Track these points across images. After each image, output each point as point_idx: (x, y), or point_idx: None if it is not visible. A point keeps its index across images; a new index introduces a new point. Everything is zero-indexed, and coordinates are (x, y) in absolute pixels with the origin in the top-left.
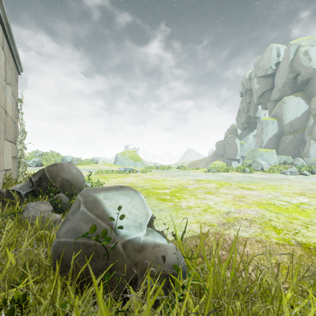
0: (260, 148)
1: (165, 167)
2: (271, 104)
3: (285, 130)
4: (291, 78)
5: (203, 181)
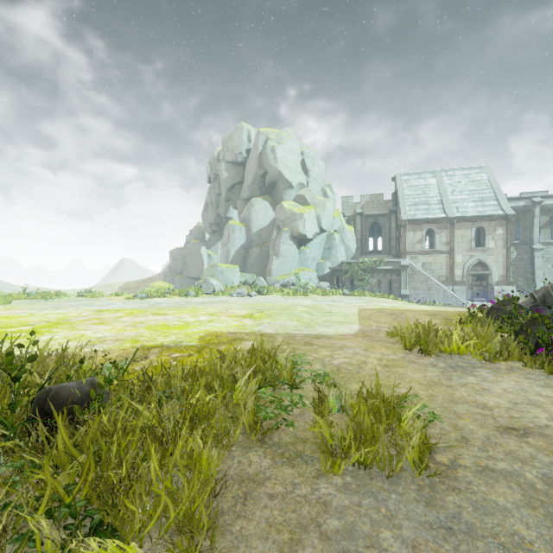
0: (227, 263)
1: (50, 293)
2: (242, 203)
3: (253, 240)
4: (260, 175)
5: (109, 311)
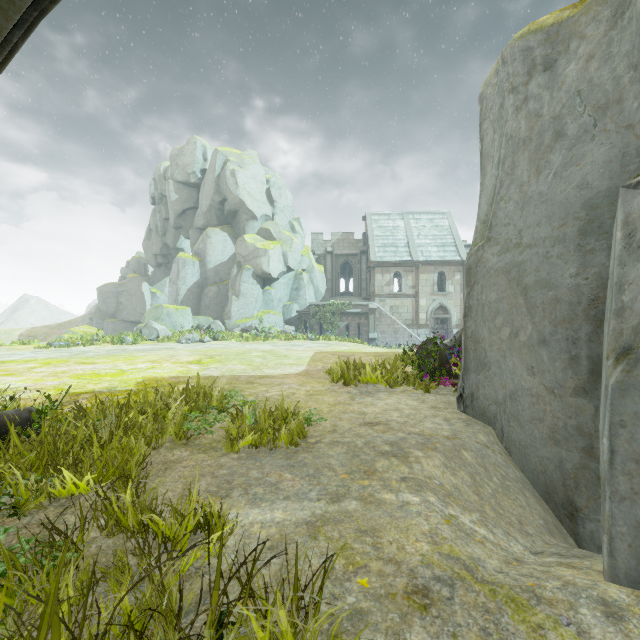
0: (176, 303)
1: None
2: (195, 233)
3: (209, 277)
4: (218, 202)
5: (15, 362)
